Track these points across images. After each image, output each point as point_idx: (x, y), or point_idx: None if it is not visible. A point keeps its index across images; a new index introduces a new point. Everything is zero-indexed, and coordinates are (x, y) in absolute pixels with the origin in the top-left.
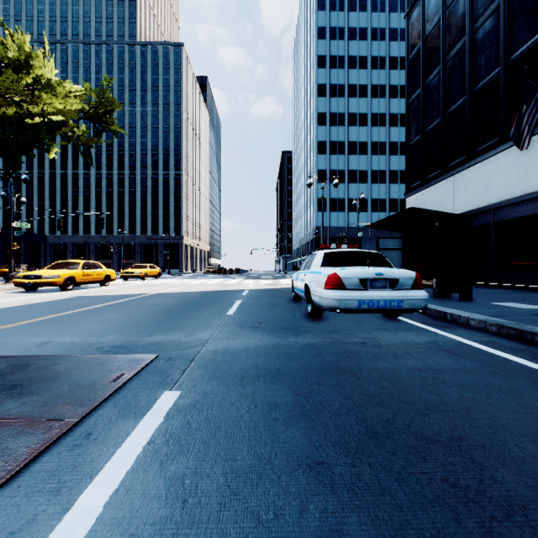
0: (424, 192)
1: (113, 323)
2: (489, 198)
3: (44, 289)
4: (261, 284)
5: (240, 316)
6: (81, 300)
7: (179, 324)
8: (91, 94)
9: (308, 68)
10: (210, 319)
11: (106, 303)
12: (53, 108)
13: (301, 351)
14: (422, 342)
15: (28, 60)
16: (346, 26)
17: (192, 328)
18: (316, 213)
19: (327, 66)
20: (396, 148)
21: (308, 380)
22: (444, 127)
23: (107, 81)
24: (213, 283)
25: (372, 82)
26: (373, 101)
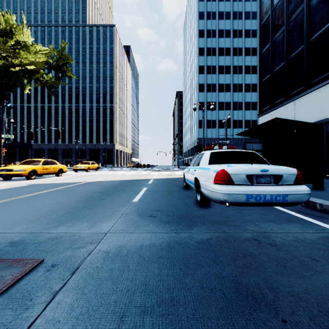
0: (272, 113)
1: (36, 210)
2: (322, 115)
3: (17, 178)
4: (162, 175)
5: (143, 203)
6: (33, 187)
7: (90, 211)
8: (54, 53)
9: (193, 38)
10: (117, 207)
11: (48, 189)
12: (28, 60)
13: (196, 254)
14: (316, 239)
15: (12, 29)
16: (217, 11)
17: (99, 217)
18: (198, 129)
19: (205, 36)
20: (249, 87)
21: (214, 326)
22: (287, 68)
23: (64, 44)
24: (131, 174)
25: (234, 46)
26: (234, 58)
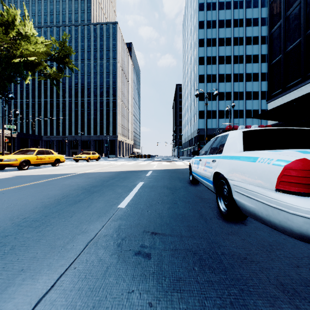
0: (284, 97)
1: None
2: None
3: (11, 168)
4: (162, 165)
5: (132, 212)
6: (12, 180)
7: (35, 233)
8: (55, 44)
9: (193, 30)
10: (89, 220)
11: (24, 183)
12: (29, 51)
13: None
14: None
15: (13, 21)
16: (217, 1)
17: (37, 252)
18: (198, 119)
19: (205, 27)
20: (250, 77)
21: None
22: (305, 44)
23: (66, 36)
24: (130, 164)
25: (234, 36)
26: (235, 47)
